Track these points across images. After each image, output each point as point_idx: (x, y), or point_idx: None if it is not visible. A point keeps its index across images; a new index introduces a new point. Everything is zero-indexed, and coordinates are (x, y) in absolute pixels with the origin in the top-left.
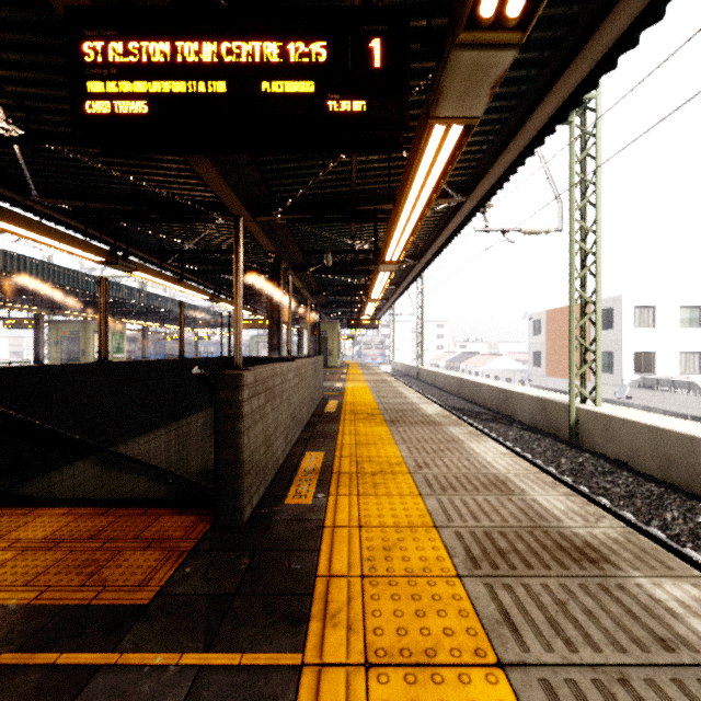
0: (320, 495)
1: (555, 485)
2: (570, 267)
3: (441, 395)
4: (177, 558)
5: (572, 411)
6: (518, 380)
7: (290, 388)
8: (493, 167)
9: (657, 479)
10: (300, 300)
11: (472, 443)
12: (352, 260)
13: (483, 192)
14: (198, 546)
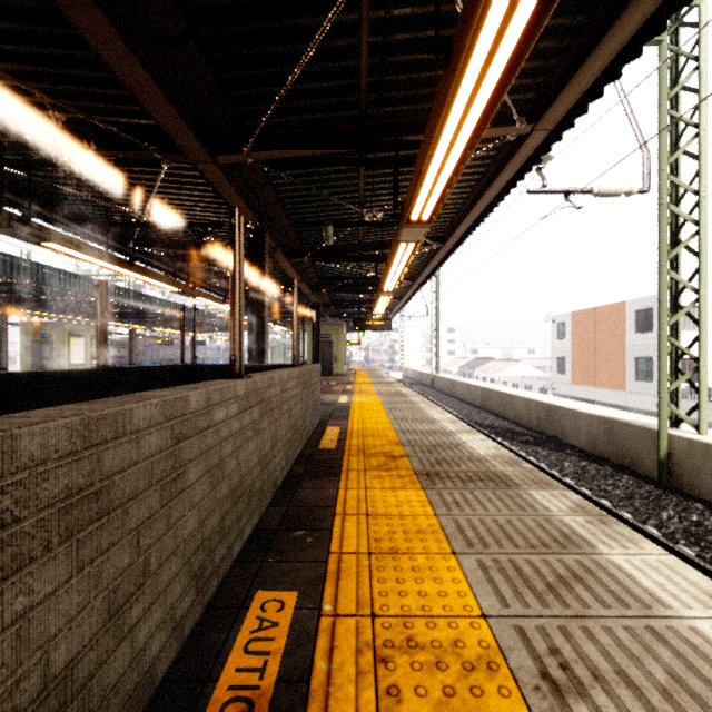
0: None
1: None
2: (659, 242)
3: (463, 408)
4: None
5: (663, 439)
6: (539, 388)
7: (226, 438)
8: (599, 46)
9: None
10: (301, 299)
11: (610, 547)
12: (359, 242)
13: (563, 110)
14: None
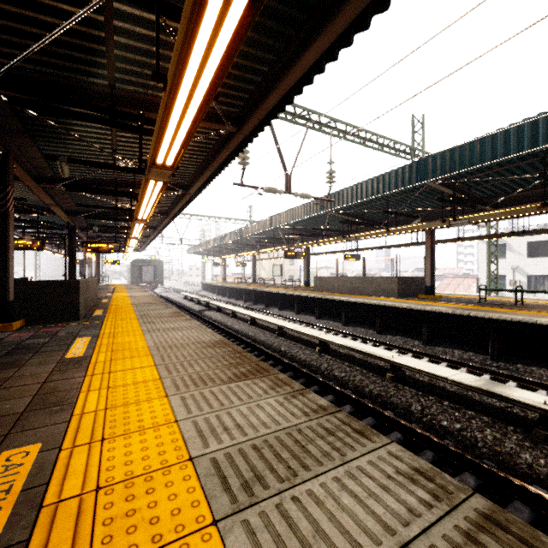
0: None
1: None
2: None
3: None
4: None
5: None
6: None
7: None
8: None
9: None
10: None
11: None
12: None
13: None
14: None
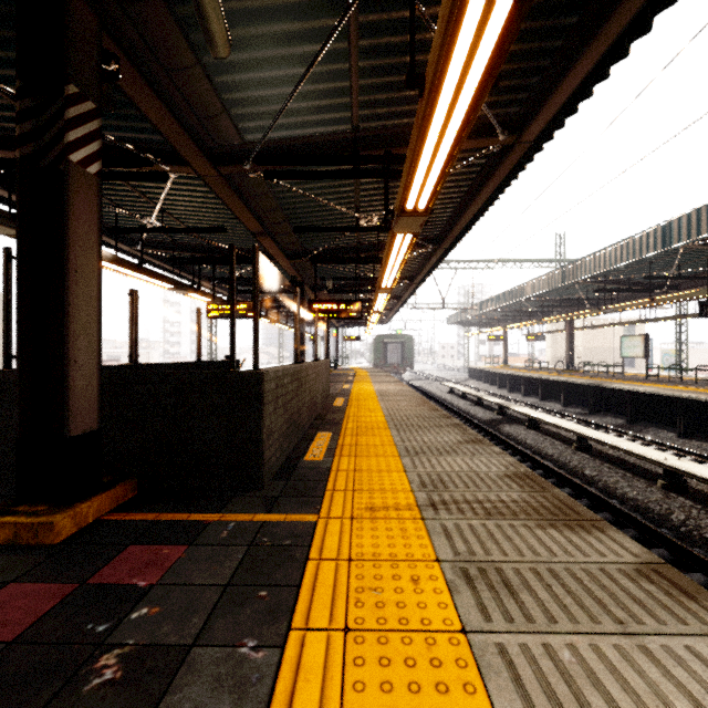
0: None
1: None
2: None
3: None
4: None
5: None
6: None
7: None
8: (2, 189)
9: None
10: None
11: None
12: None
13: None
14: None
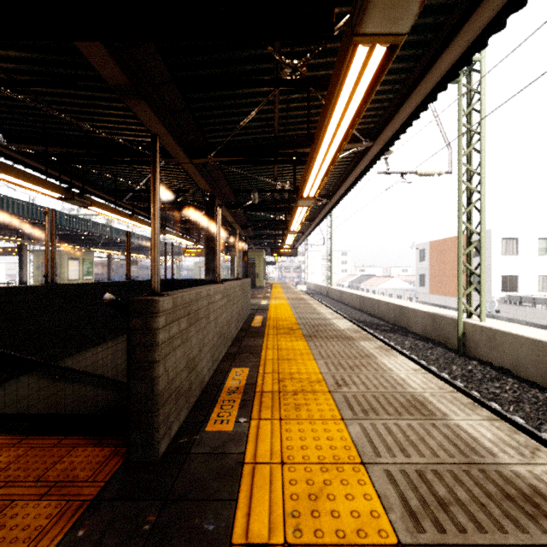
0: (242, 419)
1: (474, 407)
2: (458, 204)
3: (347, 310)
4: (74, 512)
5: (460, 324)
6: (407, 297)
7: (218, 308)
8: (398, 112)
9: (539, 385)
10: (233, 233)
11: (384, 358)
12: (274, 199)
13: (388, 137)
14: (103, 492)
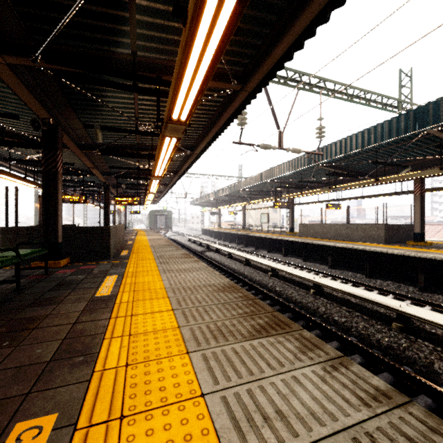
0: None
1: None
2: None
3: None
4: None
5: None
6: None
7: None
8: None
9: None
10: None
11: None
12: None
13: None
14: None
